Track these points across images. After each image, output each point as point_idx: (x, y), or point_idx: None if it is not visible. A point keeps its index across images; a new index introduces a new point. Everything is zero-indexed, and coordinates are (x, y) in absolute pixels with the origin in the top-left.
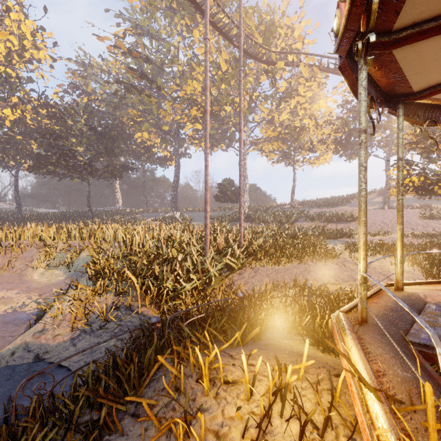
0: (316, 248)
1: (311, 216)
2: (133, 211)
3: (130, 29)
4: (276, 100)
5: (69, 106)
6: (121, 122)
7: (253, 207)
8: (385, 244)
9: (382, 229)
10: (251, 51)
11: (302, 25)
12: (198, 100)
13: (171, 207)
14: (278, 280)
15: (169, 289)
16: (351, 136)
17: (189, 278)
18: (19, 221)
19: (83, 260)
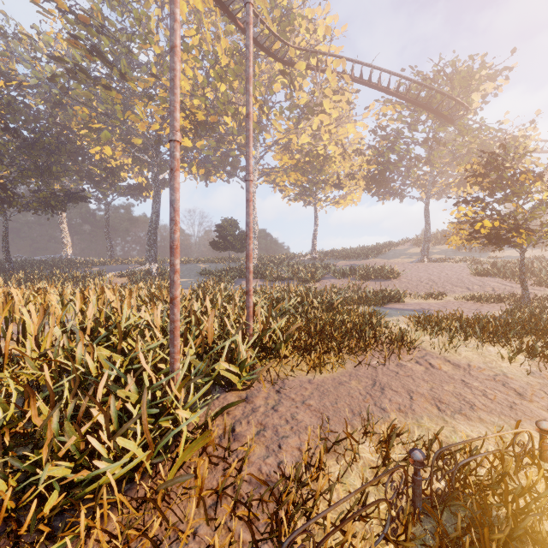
0: (377, 331)
1: (341, 271)
2: (88, 261)
3: None
4: (294, 119)
5: None
6: (68, 128)
7: (263, 257)
8: (472, 320)
9: (432, 288)
10: (262, 40)
11: (328, 22)
12: (186, 104)
13: (147, 257)
14: (327, 414)
15: (60, 479)
16: (387, 170)
17: (123, 434)
18: None
19: None
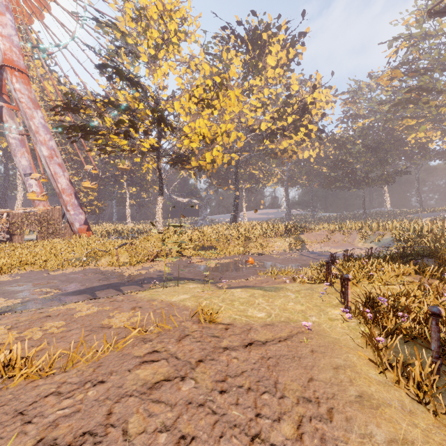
0: None
1: None
2: (403, 211)
3: (403, 44)
4: None
5: (349, 135)
6: (391, 129)
7: None
8: None
9: None
10: None
11: None
12: None
13: None
14: None
15: None
16: None
17: None
18: (315, 222)
19: (386, 240)
